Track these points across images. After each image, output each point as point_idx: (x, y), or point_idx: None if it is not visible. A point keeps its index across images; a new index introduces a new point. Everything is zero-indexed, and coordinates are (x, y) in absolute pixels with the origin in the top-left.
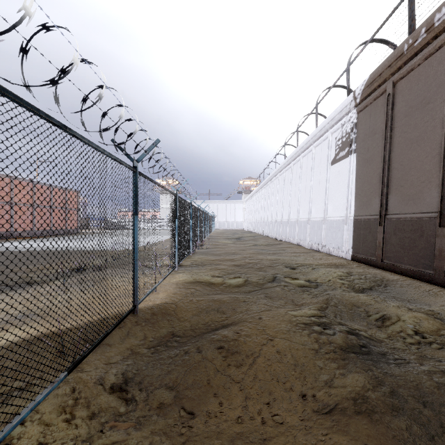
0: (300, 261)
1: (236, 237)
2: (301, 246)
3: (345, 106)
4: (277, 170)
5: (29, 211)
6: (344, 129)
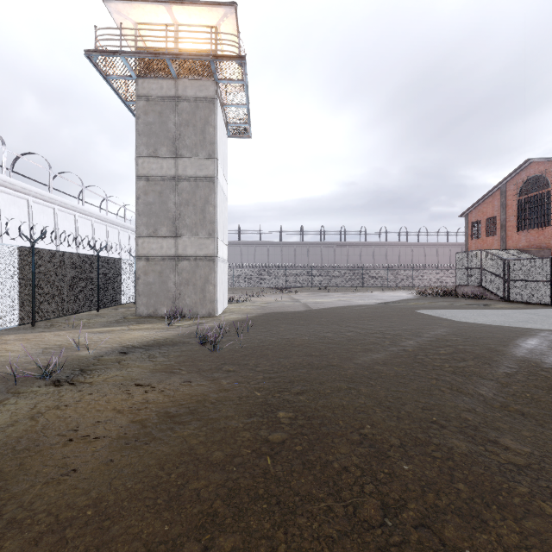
0: None
1: None
2: None
3: None
4: None
5: None
6: None
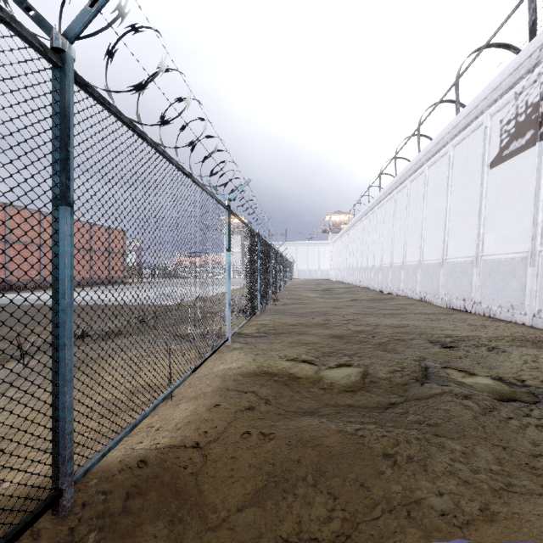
0: (449, 329)
1: (322, 289)
2: (428, 303)
3: (527, 56)
4: (382, 193)
5: None
6: (522, 101)
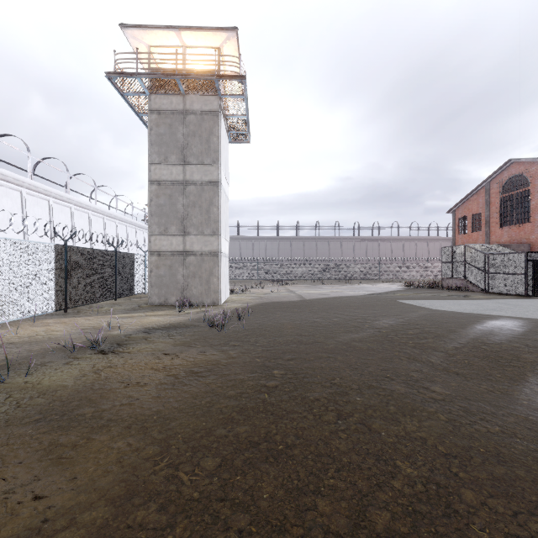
0: None
1: None
2: None
3: None
4: None
5: None
6: None
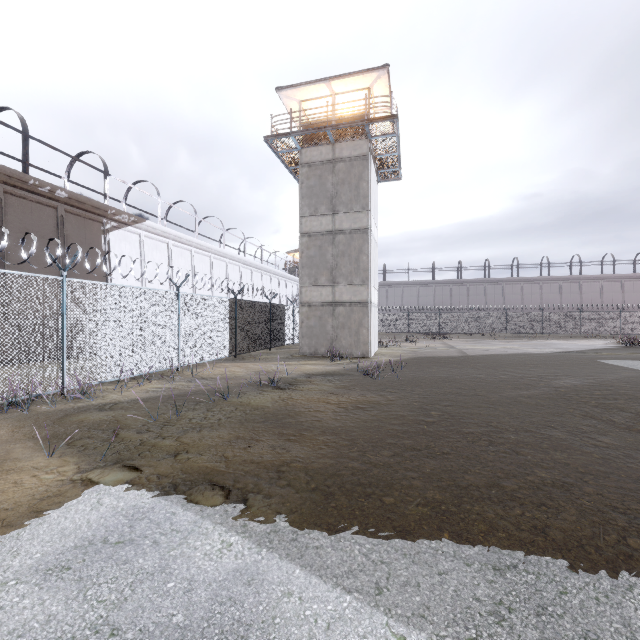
0: None
1: None
2: None
3: None
4: None
5: None
6: None
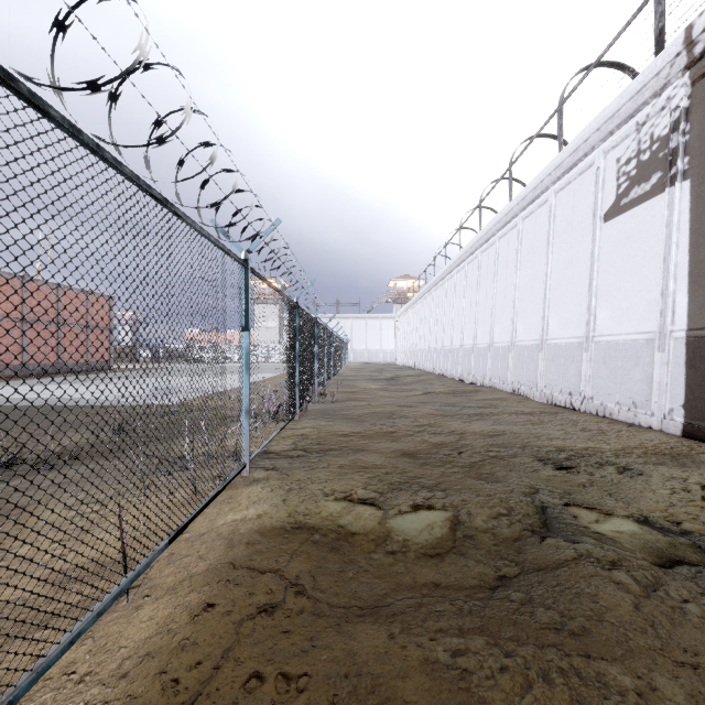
0: (559, 438)
1: (385, 377)
2: (523, 396)
3: (654, 73)
4: (463, 252)
5: (15, 330)
6: (645, 134)
